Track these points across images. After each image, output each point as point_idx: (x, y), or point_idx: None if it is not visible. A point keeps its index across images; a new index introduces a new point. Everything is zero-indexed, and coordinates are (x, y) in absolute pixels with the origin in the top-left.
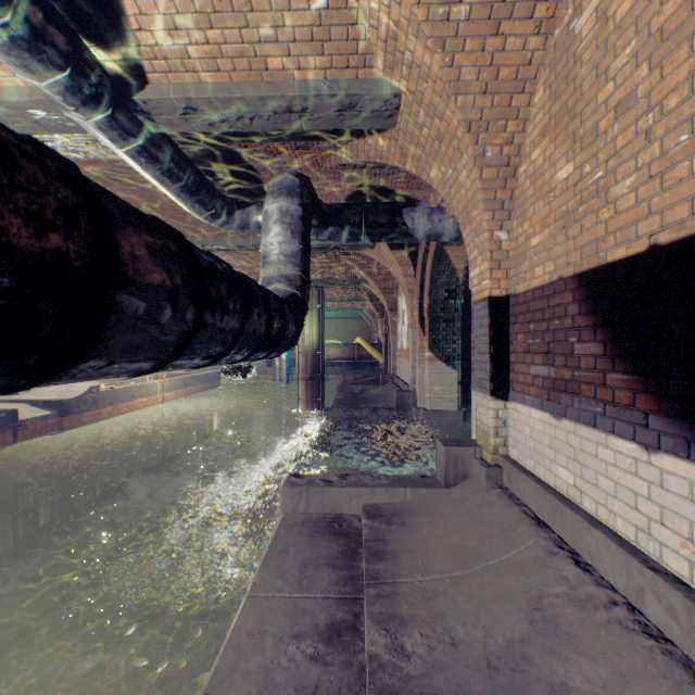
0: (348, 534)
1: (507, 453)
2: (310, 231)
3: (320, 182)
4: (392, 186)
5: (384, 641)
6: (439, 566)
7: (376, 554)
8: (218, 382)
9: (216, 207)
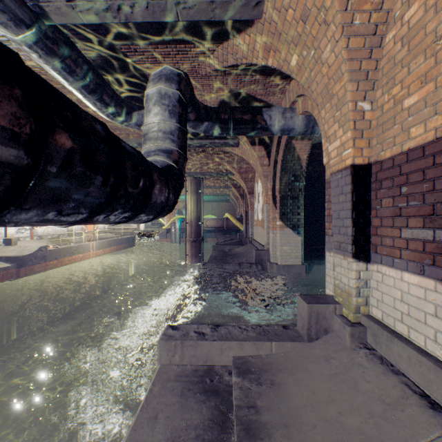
0: (218, 393)
1: (368, 312)
2: (186, 114)
3: (198, 89)
4: (253, 93)
5: None
6: None
7: (248, 430)
8: (134, 243)
9: (116, 107)
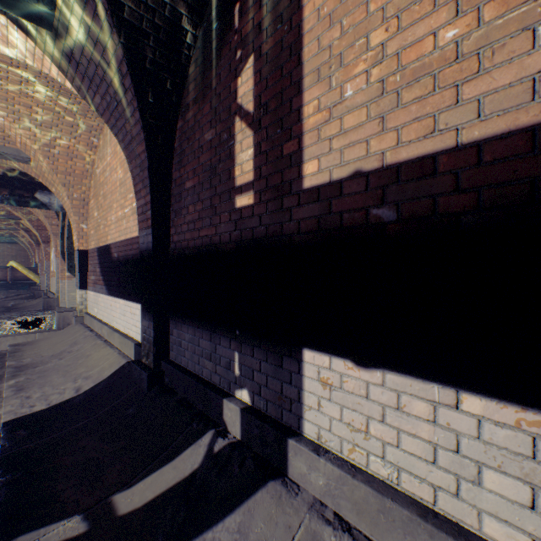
0: None
1: (88, 311)
2: None
3: None
4: None
5: (16, 362)
6: (45, 347)
7: (15, 352)
8: None
9: None
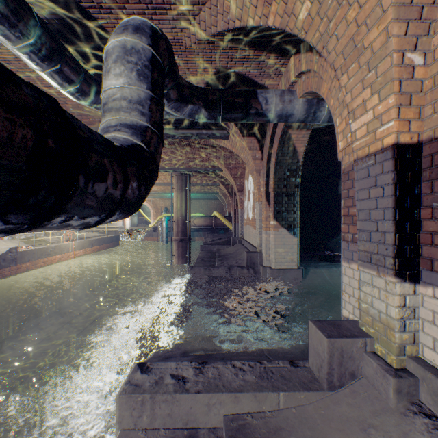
0: None
1: (417, 352)
2: (162, 82)
3: (182, 67)
4: (246, 73)
5: None
6: None
7: None
8: (118, 243)
9: (81, 83)
